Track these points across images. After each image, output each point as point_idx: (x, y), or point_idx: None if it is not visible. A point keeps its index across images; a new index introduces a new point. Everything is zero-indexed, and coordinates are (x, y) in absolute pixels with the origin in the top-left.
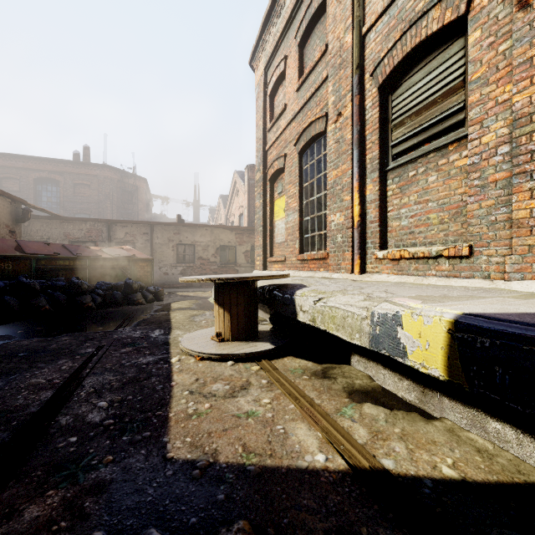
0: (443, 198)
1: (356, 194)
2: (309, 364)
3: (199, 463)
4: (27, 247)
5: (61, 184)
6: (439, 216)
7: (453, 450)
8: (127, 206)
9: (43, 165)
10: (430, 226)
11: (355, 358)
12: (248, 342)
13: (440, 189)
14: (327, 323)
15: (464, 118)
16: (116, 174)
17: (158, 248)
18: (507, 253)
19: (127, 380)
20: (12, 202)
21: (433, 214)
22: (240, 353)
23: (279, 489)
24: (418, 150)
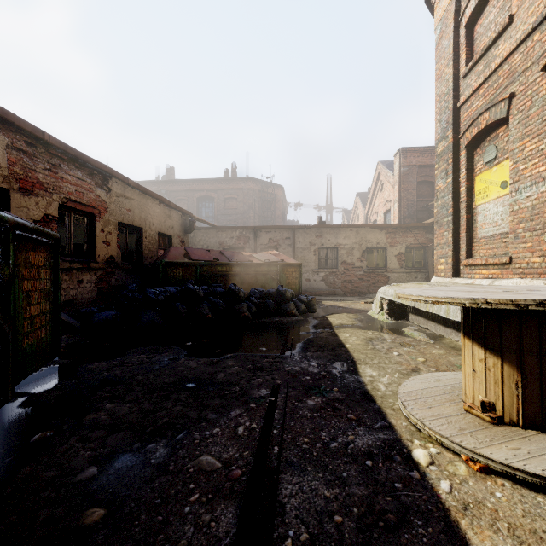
0: None
1: None
2: None
3: None
4: (192, 253)
5: (215, 200)
6: None
7: None
8: (266, 215)
9: (203, 185)
10: None
11: None
12: None
13: None
14: None
15: None
16: (257, 185)
17: (299, 253)
18: None
19: (360, 513)
20: (182, 215)
21: None
22: None
23: None
24: None
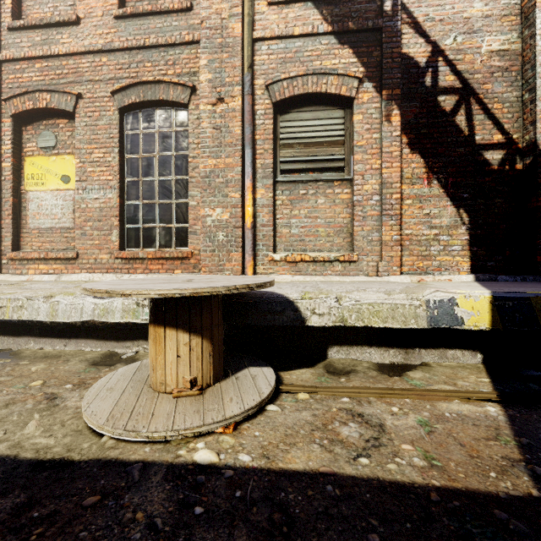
0: (330, 218)
1: (250, 194)
2: (311, 371)
3: (537, 471)
4: None
5: None
6: (326, 231)
7: (460, 372)
8: None
9: None
10: (319, 237)
11: (334, 349)
12: (232, 376)
13: (328, 211)
14: (368, 319)
15: (344, 166)
16: None
17: None
18: (378, 260)
19: None
20: None
21: (322, 228)
22: (271, 388)
23: (539, 436)
24: (307, 174)
